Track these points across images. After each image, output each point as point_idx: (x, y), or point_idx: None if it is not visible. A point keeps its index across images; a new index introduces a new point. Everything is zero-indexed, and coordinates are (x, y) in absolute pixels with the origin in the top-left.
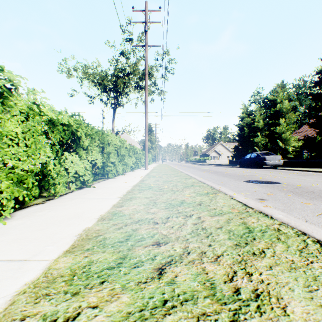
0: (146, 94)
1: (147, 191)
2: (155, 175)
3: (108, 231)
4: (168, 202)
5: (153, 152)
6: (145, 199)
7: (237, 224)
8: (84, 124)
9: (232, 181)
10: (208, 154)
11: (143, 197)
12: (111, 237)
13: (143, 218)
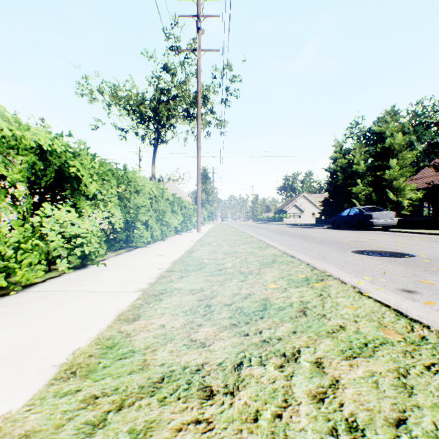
0: (198, 122)
1: (196, 275)
2: (211, 241)
3: None
4: (235, 303)
5: (209, 207)
6: (189, 296)
7: None
8: (88, 155)
9: (334, 252)
10: (286, 210)
11: (185, 291)
12: None
13: (176, 368)
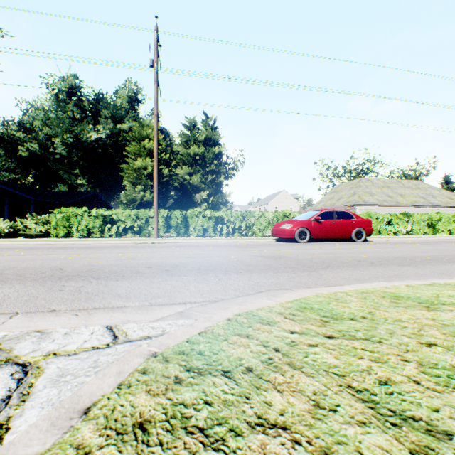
0: None
1: None
2: None
3: None
4: None
5: None
6: None
7: None
8: None
9: None
10: None
11: None
12: None
13: None
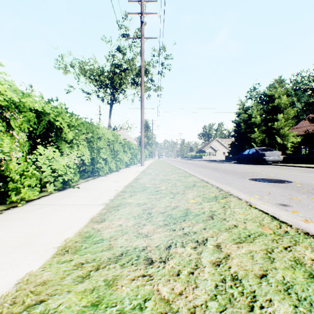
0: (142, 88)
1: (141, 194)
2: (151, 172)
3: (59, 288)
4: (167, 212)
5: (149, 148)
6: (136, 207)
7: (289, 265)
8: (67, 113)
9: (236, 180)
10: (204, 150)
11: (134, 204)
12: (58, 311)
13: (130, 248)
